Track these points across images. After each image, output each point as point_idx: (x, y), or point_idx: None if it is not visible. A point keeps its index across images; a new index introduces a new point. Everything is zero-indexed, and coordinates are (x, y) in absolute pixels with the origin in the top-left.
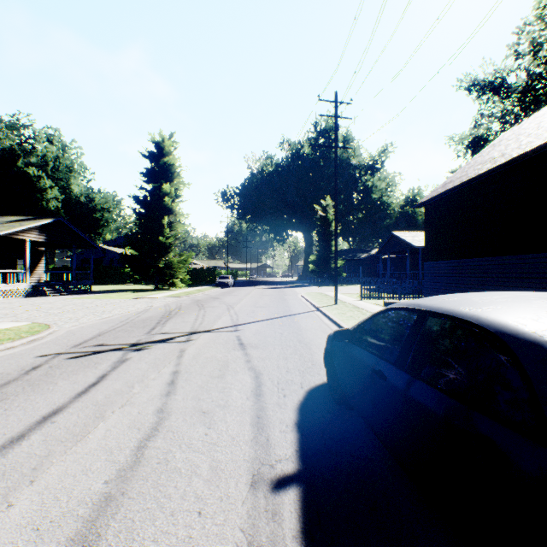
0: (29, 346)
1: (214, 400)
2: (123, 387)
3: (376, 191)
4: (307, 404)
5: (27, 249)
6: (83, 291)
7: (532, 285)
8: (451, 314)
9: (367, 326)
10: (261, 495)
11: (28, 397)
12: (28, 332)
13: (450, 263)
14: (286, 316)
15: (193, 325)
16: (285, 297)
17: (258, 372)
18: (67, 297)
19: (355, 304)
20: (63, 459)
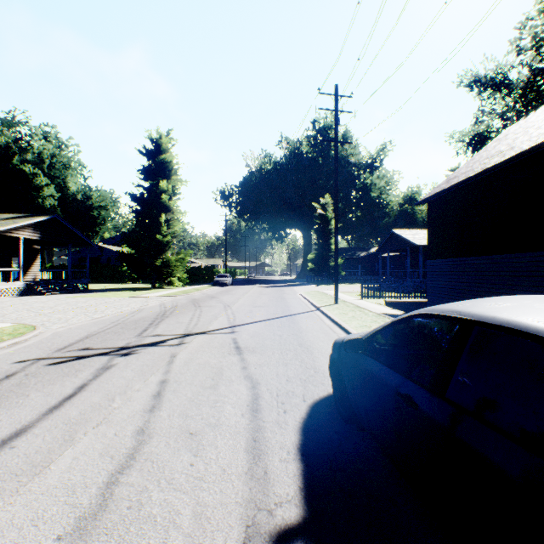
0: (9, 350)
1: (203, 417)
2: (102, 400)
3: (375, 190)
4: (311, 423)
5: (21, 247)
6: (78, 289)
7: None
8: (517, 327)
9: (385, 336)
10: None
11: None
12: (11, 335)
13: (455, 261)
14: (285, 316)
15: (187, 326)
16: (284, 295)
17: (255, 381)
18: (61, 296)
19: (356, 304)
20: (12, 501)
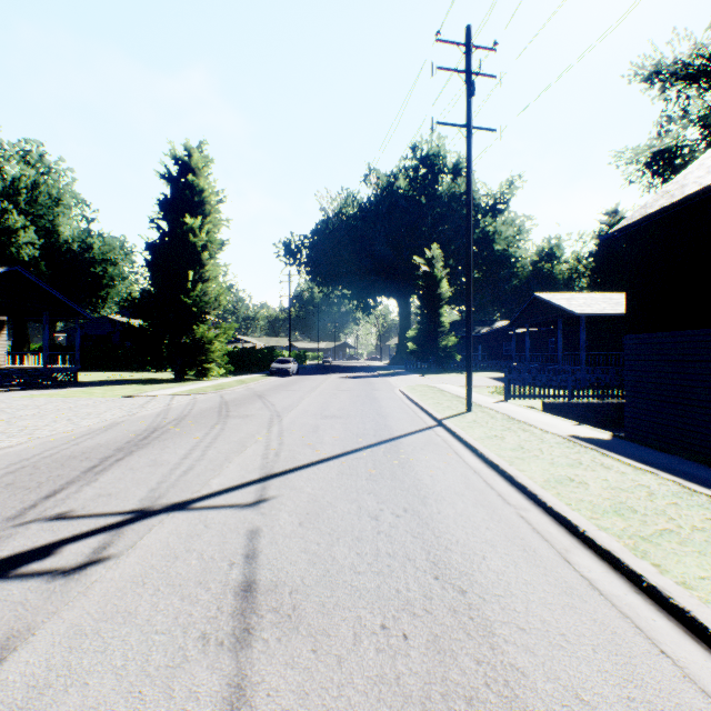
0: None
1: None
2: None
3: (500, 240)
4: None
5: None
6: (58, 382)
7: None
8: None
9: None
10: None
11: None
12: None
13: (694, 336)
14: (382, 444)
15: (165, 477)
16: (375, 393)
17: None
18: (16, 395)
19: (503, 411)
20: None
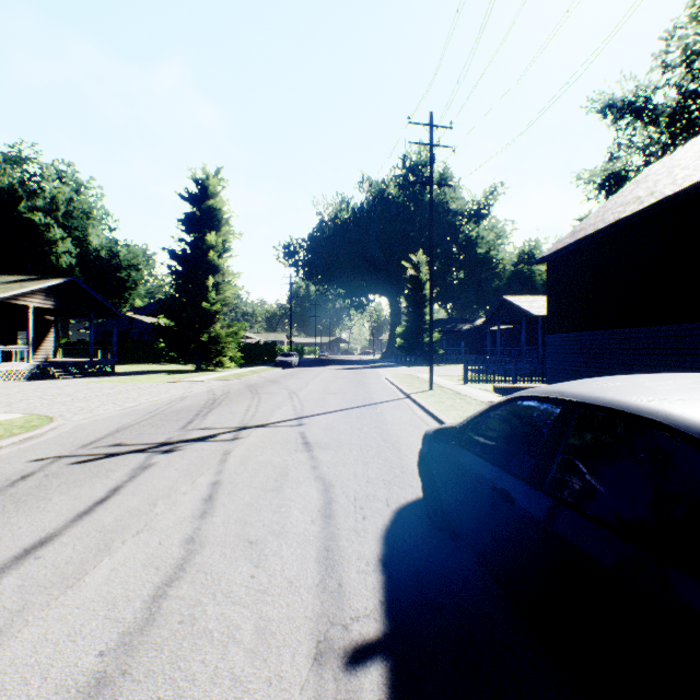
0: (22, 446)
1: (266, 524)
2: (142, 505)
3: (482, 244)
4: (395, 530)
5: (30, 319)
6: (103, 372)
7: (691, 365)
8: (619, 407)
9: (481, 423)
10: (329, 675)
11: (9, 519)
12: (23, 428)
13: (582, 336)
14: (366, 406)
15: (243, 417)
16: (365, 380)
17: (328, 483)
18: (81, 381)
19: (456, 390)
20: (43, 616)
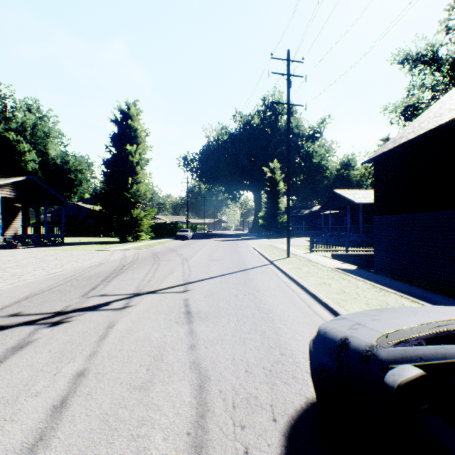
0: None
1: None
2: None
3: (316, 156)
4: None
5: None
6: (54, 243)
7: None
8: None
9: None
10: None
11: None
12: None
13: (404, 217)
14: (240, 271)
15: (140, 283)
16: (239, 249)
17: (204, 373)
18: (34, 250)
19: (307, 257)
20: None
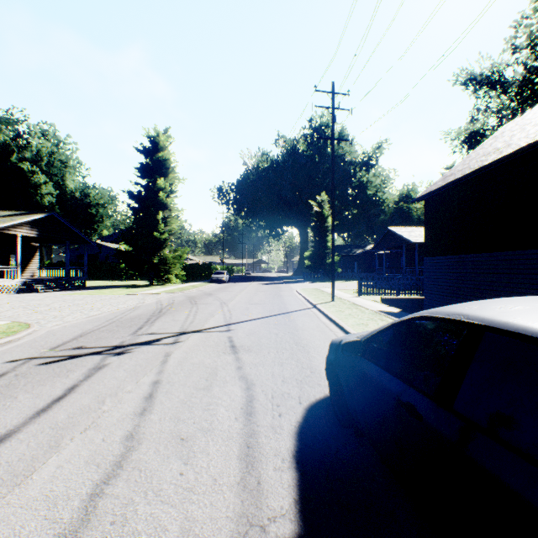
0: (1, 349)
1: (196, 421)
2: (92, 403)
3: (371, 187)
4: (307, 427)
5: (18, 245)
6: (76, 286)
7: None
8: (535, 334)
9: (384, 338)
10: None
11: None
12: (4, 333)
13: (452, 259)
14: (282, 314)
15: (183, 324)
16: (281, 293)
17: (250, 382)
18: (58, 294)
19: (352, 301)
20: None
